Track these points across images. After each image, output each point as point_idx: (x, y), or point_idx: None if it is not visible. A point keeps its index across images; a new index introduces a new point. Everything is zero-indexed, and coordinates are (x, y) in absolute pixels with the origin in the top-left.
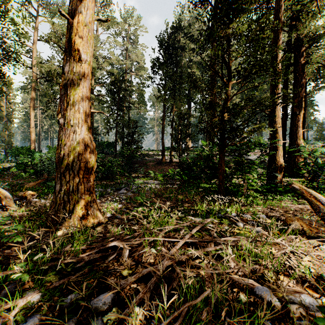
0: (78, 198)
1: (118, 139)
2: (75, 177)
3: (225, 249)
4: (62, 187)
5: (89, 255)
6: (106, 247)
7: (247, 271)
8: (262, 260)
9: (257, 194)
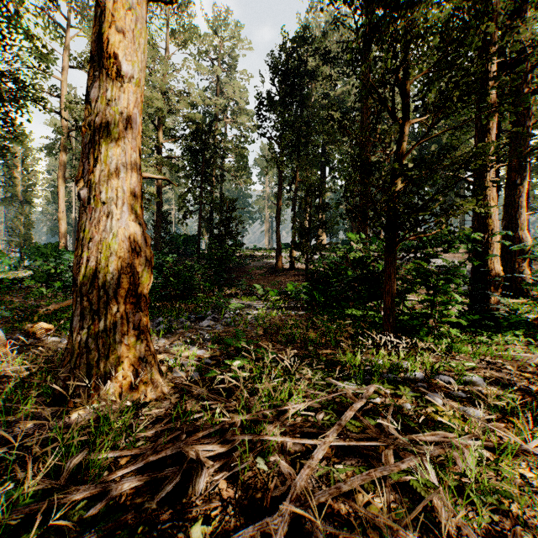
0: (116, 343)
1: (203, 231)
2: (111, 302)
3: (420, 470)
4: (84, 321)
5: (125, 473)
6: (161, 456)
7: (480, 534)
8: (507, 499)
9: (455, 331)
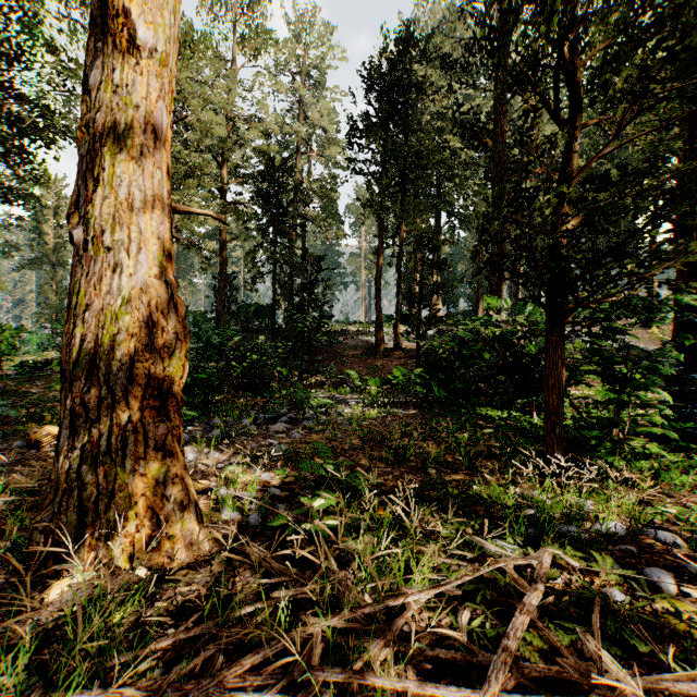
0: (127, 472)
1: (280, 300)
2: (118, 407)
3: None
4: (75, 437)
5: None
6: None
7: None
8: None
9: (655, 446)
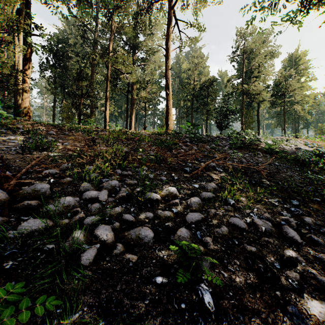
0: None
1: None
2: (26, 116)
3: None
4: None
5: None
6: None
7: None
8: None
9: None
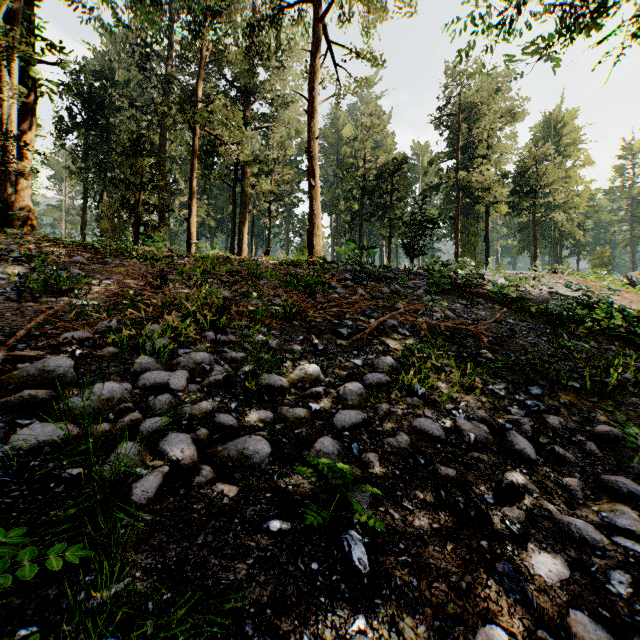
0: None
1: None
2: (26, 226)
3: None
4: None
5: None
6: None
7: None
8: None
9: None
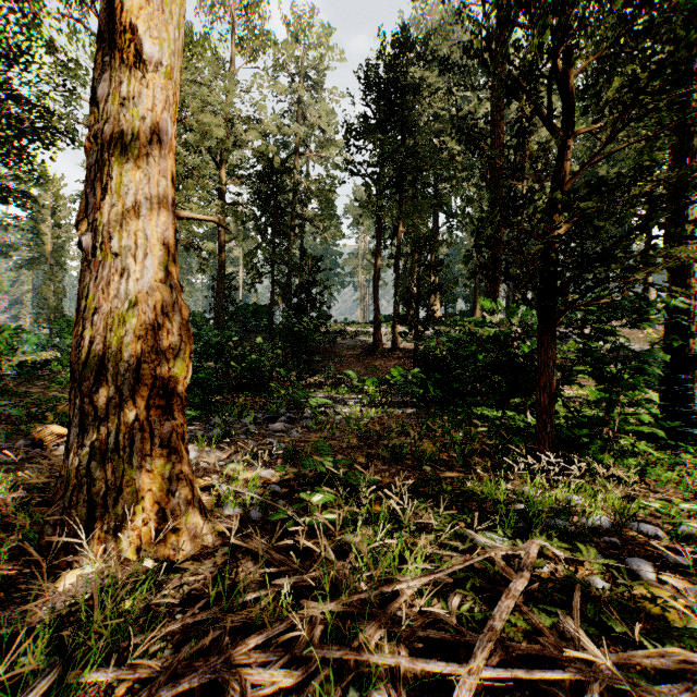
0: (134, 468)
1: (279, 300)
2: (125, 406)
3: None
4: (85, 435)
5: None
6: (181, 689)
7: None
8: None
9: (644, 444)
